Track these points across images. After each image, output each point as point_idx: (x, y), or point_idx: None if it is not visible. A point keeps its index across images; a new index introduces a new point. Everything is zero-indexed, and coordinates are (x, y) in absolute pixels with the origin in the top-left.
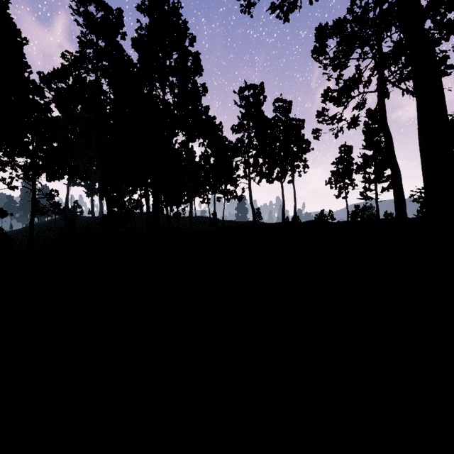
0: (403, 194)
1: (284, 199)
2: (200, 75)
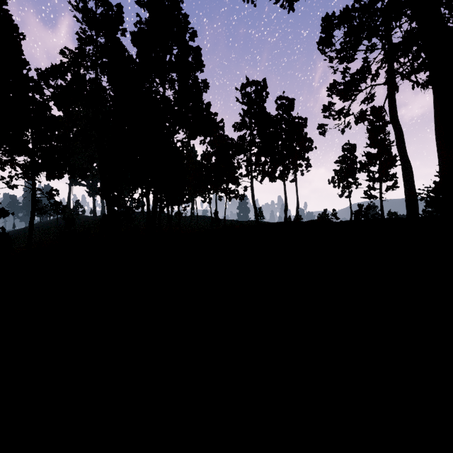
0: (415, 191)
1: (286, 198)
2: (201, 71)
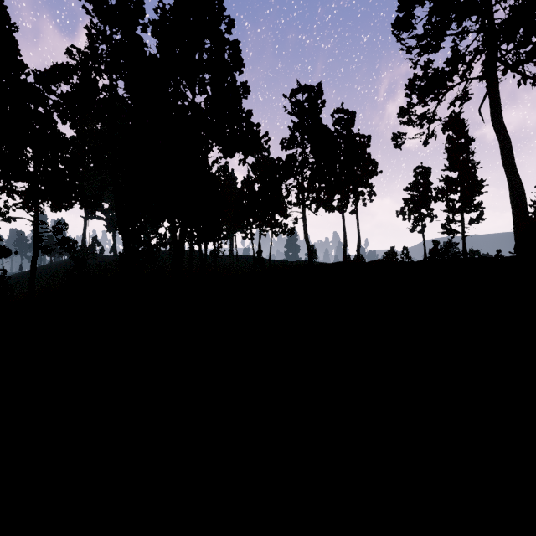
0: (529, 220)
1: (345, 234)
2: (240, 72)
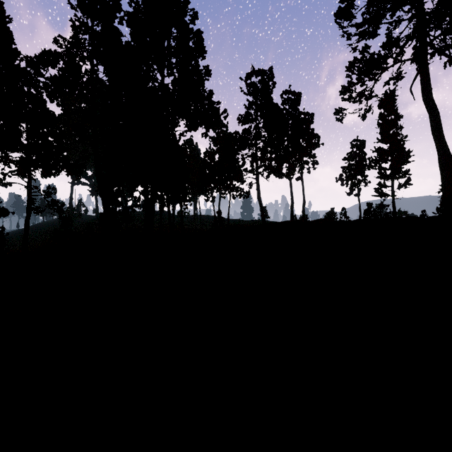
0: None
1: (292, 197)
2: (203, 57)
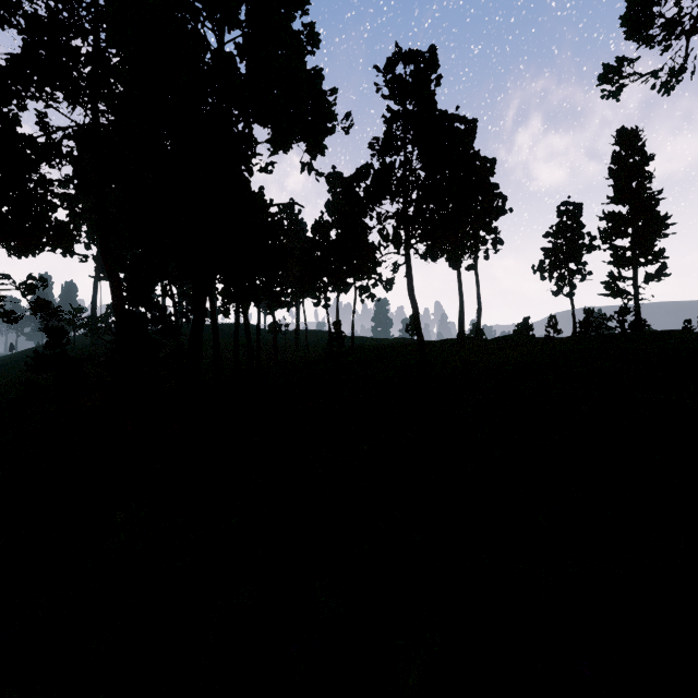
0: None
1: (462, 297)
2: (303, 12)
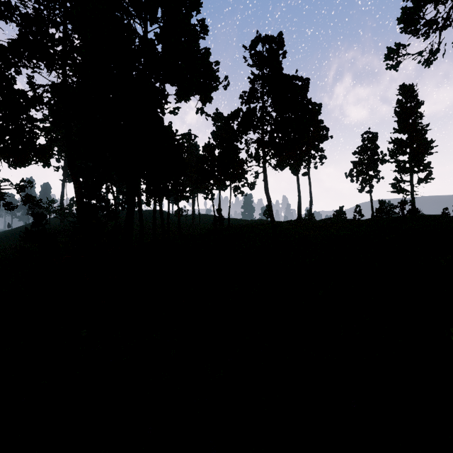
0: None
1: (300, 193)
2: (197, 12)
